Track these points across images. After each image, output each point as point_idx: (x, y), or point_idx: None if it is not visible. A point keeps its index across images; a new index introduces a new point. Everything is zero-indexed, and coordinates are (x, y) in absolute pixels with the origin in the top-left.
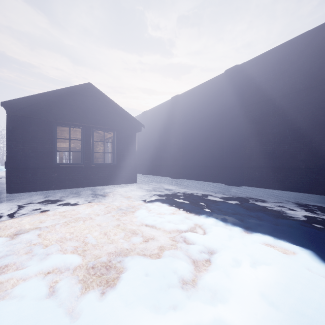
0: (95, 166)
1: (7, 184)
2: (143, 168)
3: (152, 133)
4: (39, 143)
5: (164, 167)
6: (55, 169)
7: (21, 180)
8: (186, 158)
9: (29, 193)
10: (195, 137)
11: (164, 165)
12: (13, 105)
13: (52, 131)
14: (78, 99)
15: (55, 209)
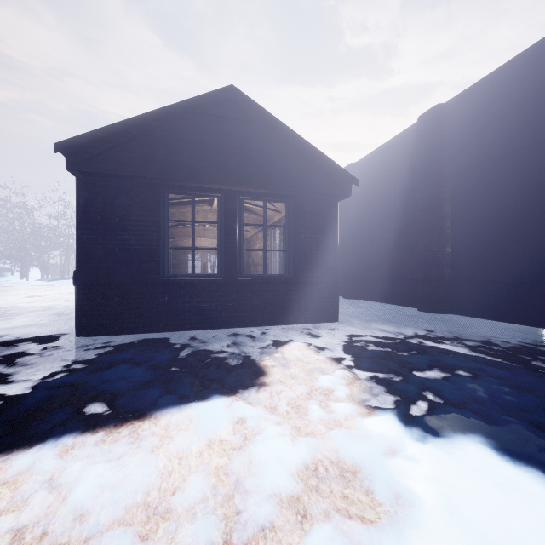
0: (245, 281)
1: (76, 317)
2: (345, 284)
3: (364, 210)
4: (133, 231)
5: (397, 283)
6: (163, 287)
7: (101, 309)
8: (463, 261)
9: (114, 338)
10: (496, 205)
11: (395, 279)
12: (79, 149)
13: (158, 206)
14: (209, 128)
15: (96, 431)
